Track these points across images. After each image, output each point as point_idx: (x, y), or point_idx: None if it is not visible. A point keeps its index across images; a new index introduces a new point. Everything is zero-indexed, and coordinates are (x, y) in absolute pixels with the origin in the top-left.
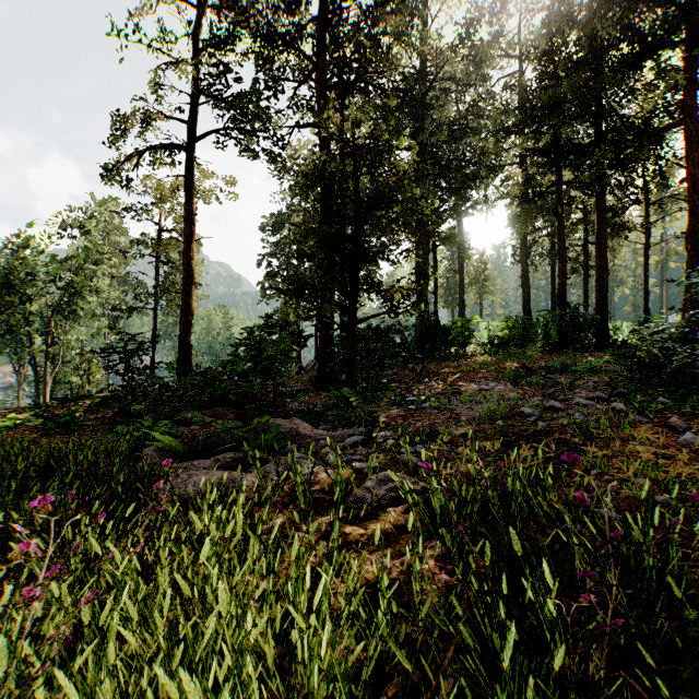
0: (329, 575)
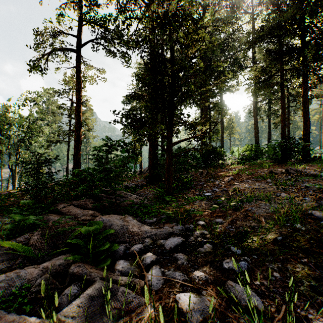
0: None
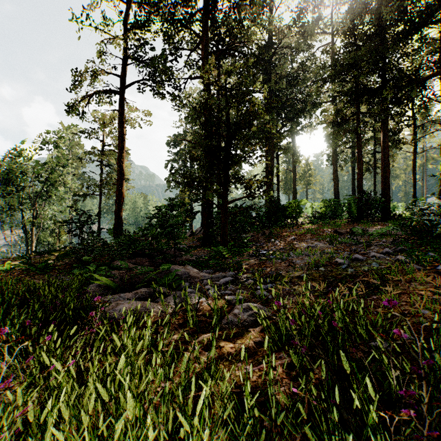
0: (208, 385)
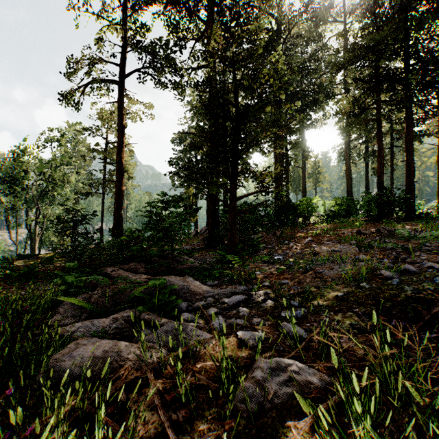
0: None
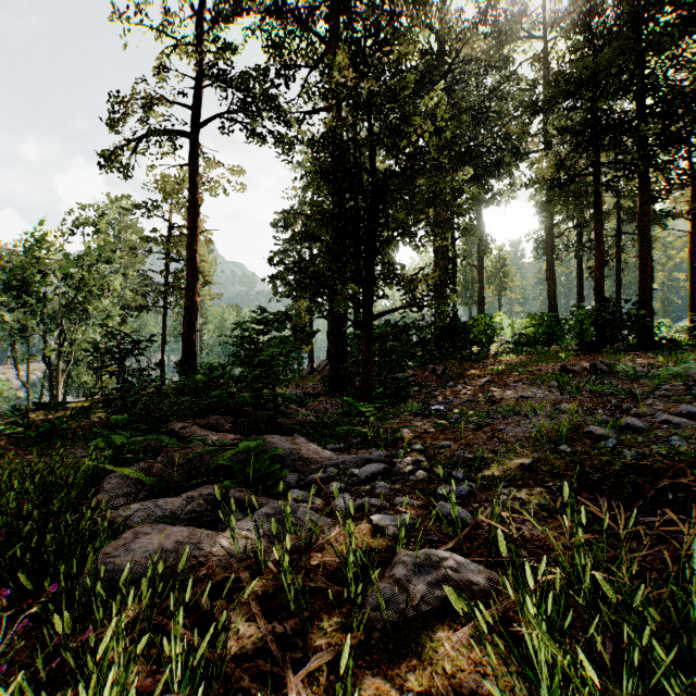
0: None
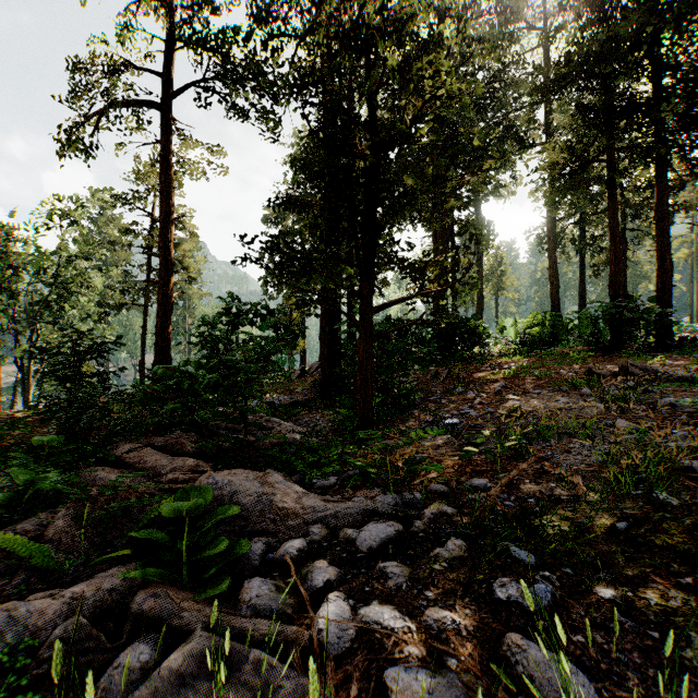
0: None
